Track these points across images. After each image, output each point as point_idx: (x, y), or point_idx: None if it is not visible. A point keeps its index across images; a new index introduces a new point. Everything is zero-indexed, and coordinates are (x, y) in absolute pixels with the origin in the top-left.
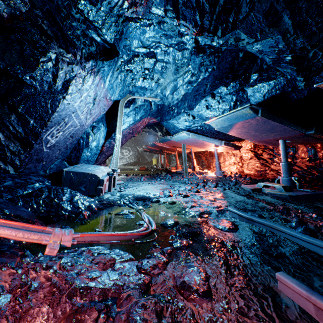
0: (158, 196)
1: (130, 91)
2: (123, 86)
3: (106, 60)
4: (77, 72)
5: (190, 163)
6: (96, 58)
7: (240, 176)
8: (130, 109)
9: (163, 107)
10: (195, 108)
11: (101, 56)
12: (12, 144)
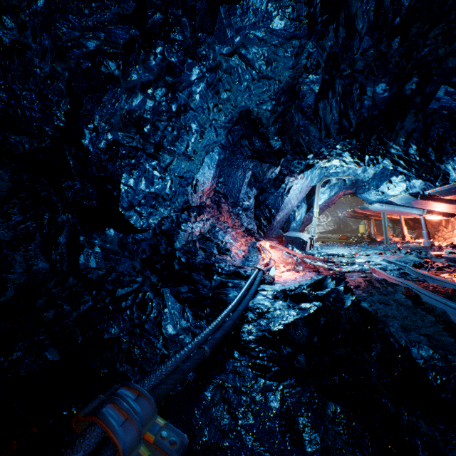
0: (345, 254)
1: (325, 176)
2: (319, 175)
3: (309, 170)
4: (294, 183)
5: (410, 232)
6: (303, 171)
7: (452, 246)
8: (326, 188)
9: (357, 180)
10: (380, 187)
11: (306, 169)
12: (264, 222)
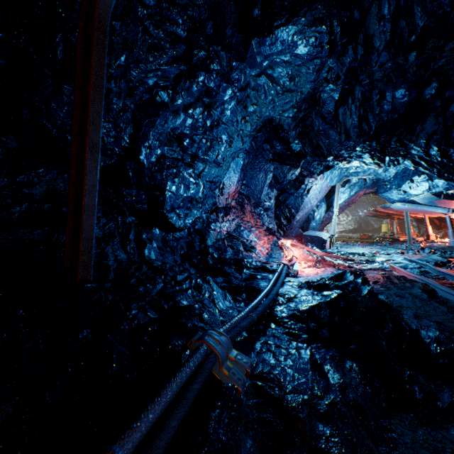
0: (365, 253)
1: (345, 175)
2: (339, 175)
3: (328, 170)
4: (313, 183)
5: (436, 231)
6: (323, 172)
7: None
8: (345, 188)
9: (378, 179)
10: (402, 187)
11: (325, 169)
12: (284, 221)
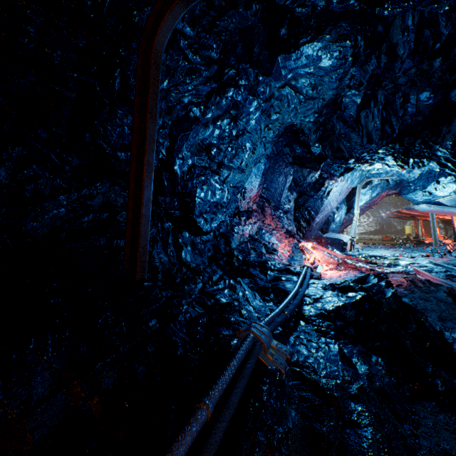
0: (388, 256)
1: (366, 177)
2: (360, 177)
3: (349, 172)
4: (333, 186)
5: None
6: (343, 174)
7: None
8: (367, 189)
9: (402, 180)
10: (427, 188)
11: (346, 171)
12: (303, 223)
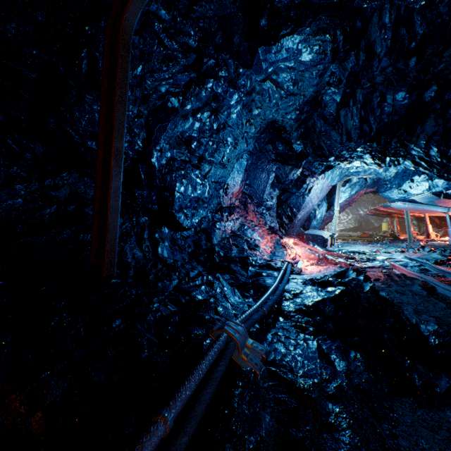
0: (366, 251)
1: (346, 175)
2: (340, 175)
3: (330, 170)
4: (315, 183)
5: (436, 230)
6: (324, 172)
7: None
8: (346, 187)
9: (379, 179)
10: (402, 186)
11: (326, 169)
12: (286, 220)
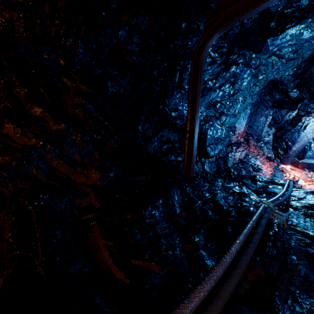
0: None
1: None
2: None
3: None
4: (310, 121)
5: None
6: None
7: None
8: None
9: None
10: None
11: None
12: (281, 151)
